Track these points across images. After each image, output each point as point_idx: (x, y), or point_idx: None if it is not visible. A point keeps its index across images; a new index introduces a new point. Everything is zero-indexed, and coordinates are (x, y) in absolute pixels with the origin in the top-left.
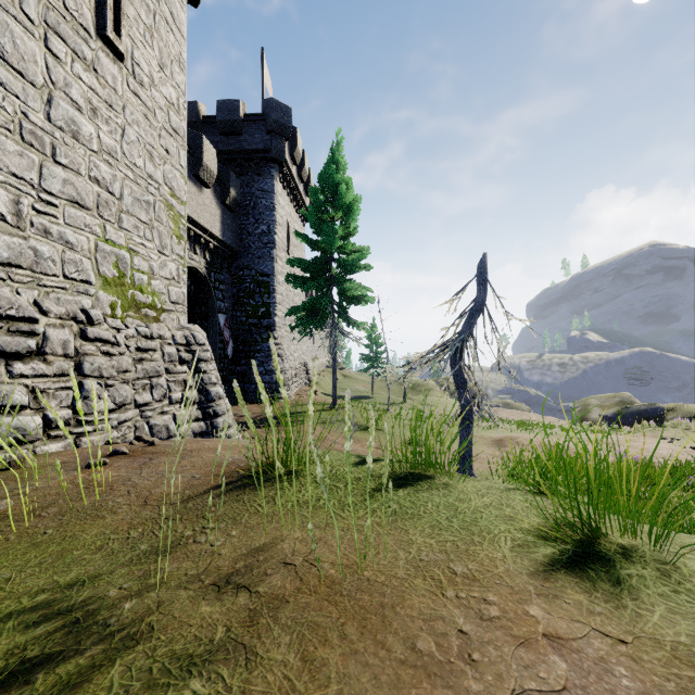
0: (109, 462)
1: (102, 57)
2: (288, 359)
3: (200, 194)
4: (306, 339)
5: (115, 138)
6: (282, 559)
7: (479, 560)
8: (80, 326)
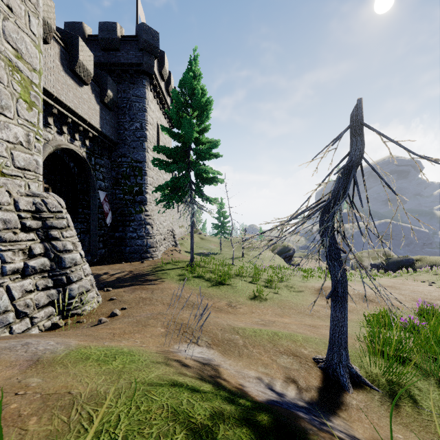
0: None
1: None
2: (158, 227)
3: (78, 89)
4: (175, 213)
5: None
6: None
7: None
8: None
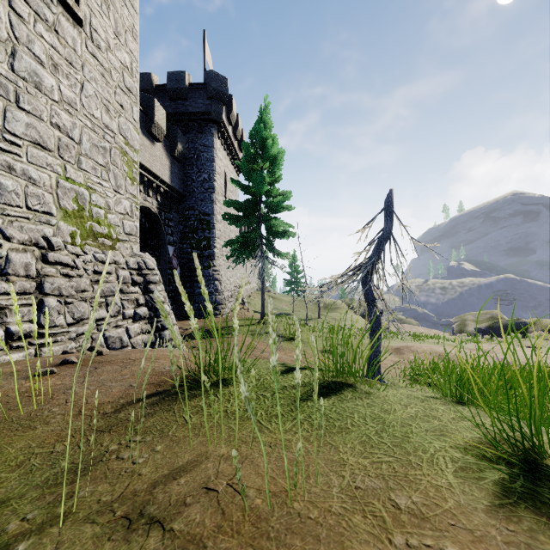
0: (57, 370)
1: (63, 20)
2: (225, 283)
3: (152, 147)
4: (240, 267)
5: (75, 91)
6: (205, 483)
7: (423, 490)
8: (42, 251)
